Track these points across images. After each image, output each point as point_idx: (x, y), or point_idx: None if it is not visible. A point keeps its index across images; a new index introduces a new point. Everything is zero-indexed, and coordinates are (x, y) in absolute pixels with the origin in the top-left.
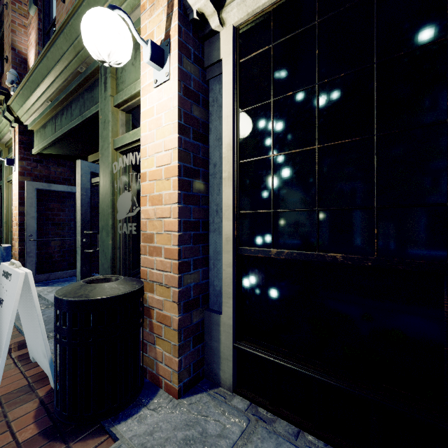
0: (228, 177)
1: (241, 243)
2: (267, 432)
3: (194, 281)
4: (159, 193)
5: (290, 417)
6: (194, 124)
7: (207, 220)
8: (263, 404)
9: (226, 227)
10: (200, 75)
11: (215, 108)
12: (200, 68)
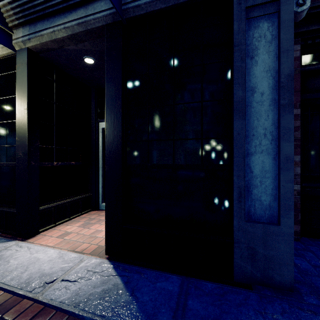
0: None
1: None
2: None
3: None
4: None
5: None
6: None
7: None
8: None
9: None
10: None
11: None
12: None
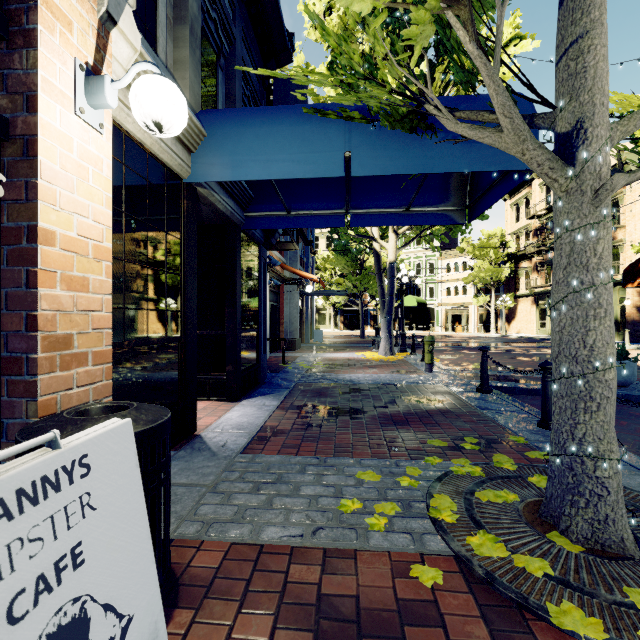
0: None
1: None
2: None
3: None
4: (85, 275)
5: None
6: None
7: None
8: None
9: None
10: None
11: None
12: None
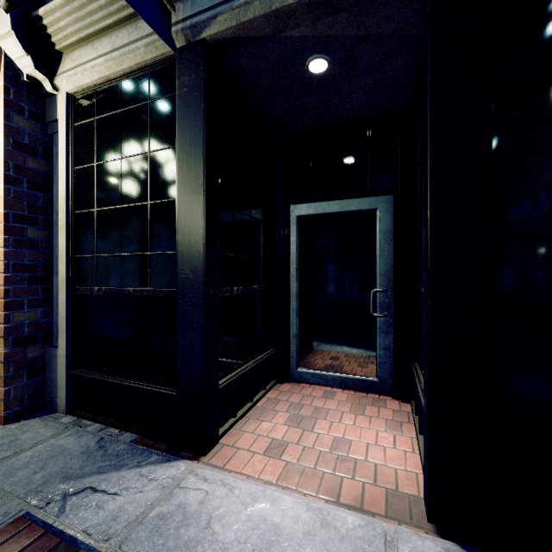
0: (63, 225)
1: (76, 284)
2: (77, 431)
3: (30, 319)
4: None
5: (104, 420)
6: (30, 175)
7: (50, 263)
8: (87, 416)
9: (62, 270)
10: (39, 130)
11: (58, 161)
12: (39, 124)
